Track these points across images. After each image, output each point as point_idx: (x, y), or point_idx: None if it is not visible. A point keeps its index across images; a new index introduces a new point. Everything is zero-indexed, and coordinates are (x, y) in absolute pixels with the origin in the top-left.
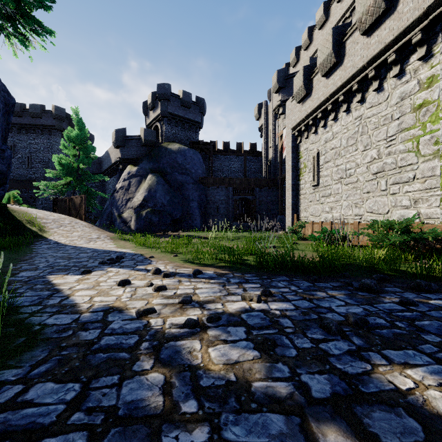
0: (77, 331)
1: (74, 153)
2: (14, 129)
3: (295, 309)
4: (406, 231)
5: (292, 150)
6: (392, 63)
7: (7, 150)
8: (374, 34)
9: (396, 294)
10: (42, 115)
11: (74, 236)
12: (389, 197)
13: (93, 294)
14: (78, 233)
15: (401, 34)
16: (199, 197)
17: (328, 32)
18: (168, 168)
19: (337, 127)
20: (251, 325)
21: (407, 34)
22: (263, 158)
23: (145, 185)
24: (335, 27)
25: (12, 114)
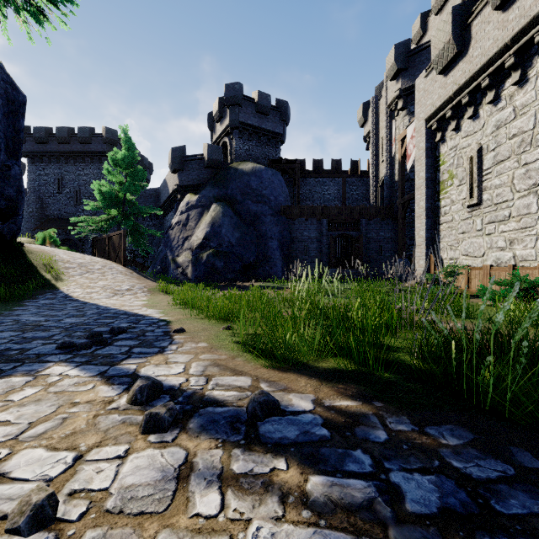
0: None
1: (118, 179)
2: (62, 159)
3: None
4: None
5: (426, 153)
6: None
7: (14, 167)
8: None
9: None
10: (92, 140)
11: (97, 287)
12: None
13: None
14: (104, 283)
15: None
16: (281, 233)
17: None
18: (239, 195)
19: (525, 95)
20: None
21: None
22: (371, 178)
23: (207, 218)
24: None
25: (22, 118)
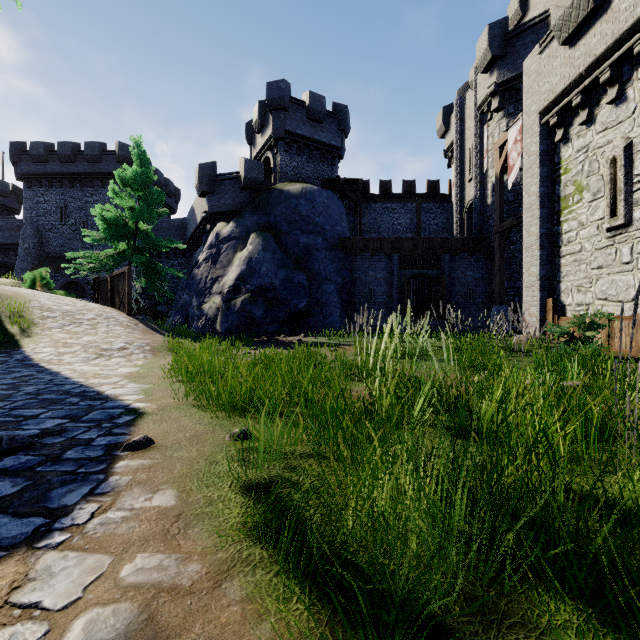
0: None
1: (128, 203)
2: (66, 182)
3: None
4: None
5: (541, 159)
6: None
7: None
8: None
9: None
10: (102, 158)
11: (78, 344)
12: None
13: None
14: (91, 338)
15: None
16: (339, 273)
17: None
18: (284, 223)
19: None
20: None
21: None
22: (454, 203)
23: (242, 253)
24: None
25: None
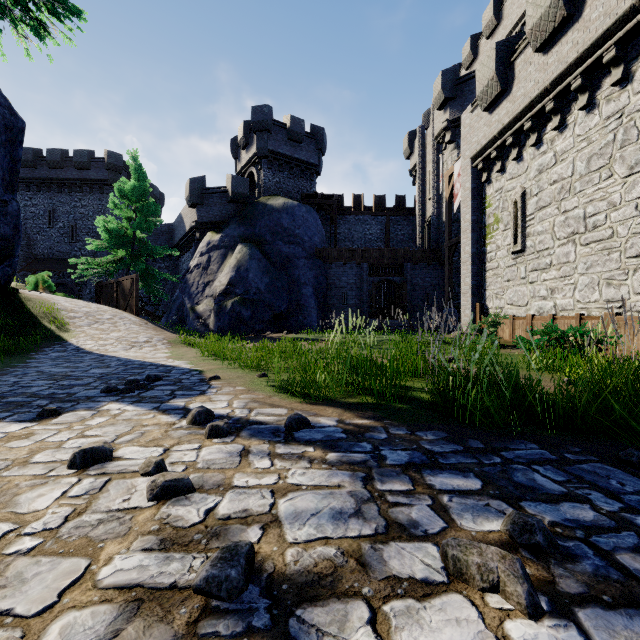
0: None
1: (127, 214)
2: (54, 187)
3: None
4: None
5: (472, 194)
6: None
7: (11, 203)
8: None
9: None
10: (91, 165)
11: (111, 338)
12: None
13: None
14: (118, 334)
15: None
16: (316, 279)
17: None
18: (268, 234)
19: (565, 141)
20: None
21: None
22: (417, 217)
23: (231, 261)
24: None
25: (20, 147)
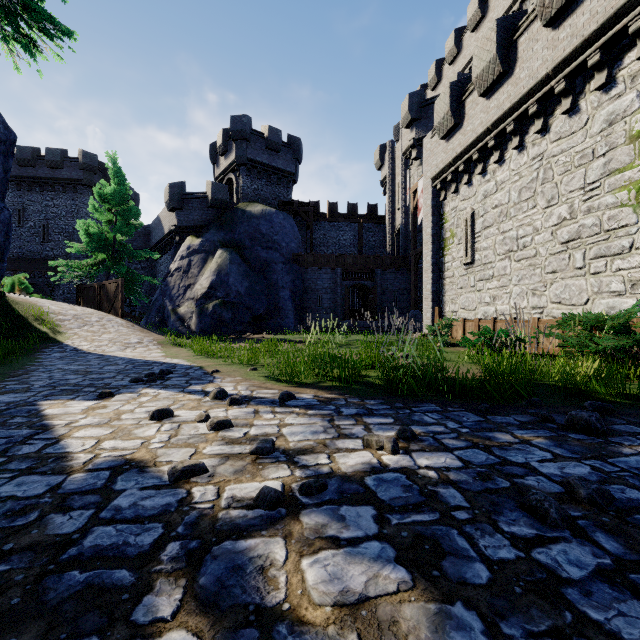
0: (46, 514)
1: (108, 218)
2: (24, 185)
3: (464, 466)
4: (624, 330)
5: (432, 210)
6: (594, 68)
7: (3, 211)
8: (565, 23)
9: (638, 438)
10: (64, 165)
11: (104, 340)
12: (589, 278)
13: (104, 435)
14: (109, 336)
15: (610, 19)
16: (293, 283)
17: (490, 27)
18: (247, 240)
19: (503, 173)
20: (384, 502)
21: (620, 19)
22: (387, 226)
23: (212, 265)
24: (502, 18)
25: (11, 157)
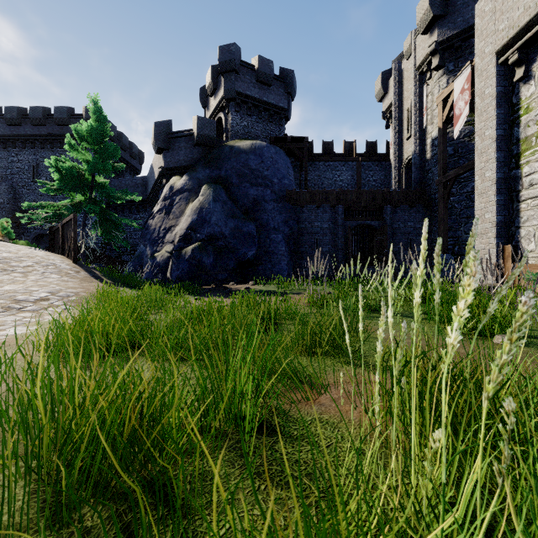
0: None
1: (85, 156)
2: (37, 143)
3: None
4: None
5: (497, 100)
6: None
7: None
8: None
9: None
10: (70, 122)
11: None
12: None
13: None
14: (12, 287)
15: None
16: (286, 223)
17: None
18: (234, 176)
19: None
20: None
21: None
22: (393, 160)
23: (194, 203)
24: None
25: None
